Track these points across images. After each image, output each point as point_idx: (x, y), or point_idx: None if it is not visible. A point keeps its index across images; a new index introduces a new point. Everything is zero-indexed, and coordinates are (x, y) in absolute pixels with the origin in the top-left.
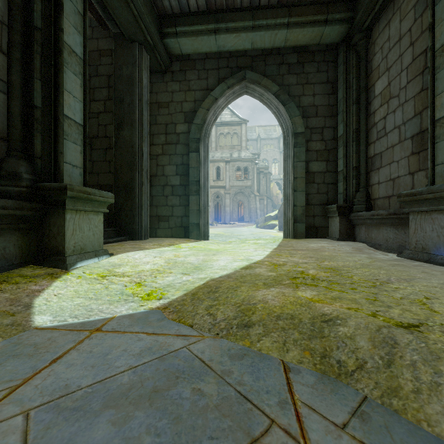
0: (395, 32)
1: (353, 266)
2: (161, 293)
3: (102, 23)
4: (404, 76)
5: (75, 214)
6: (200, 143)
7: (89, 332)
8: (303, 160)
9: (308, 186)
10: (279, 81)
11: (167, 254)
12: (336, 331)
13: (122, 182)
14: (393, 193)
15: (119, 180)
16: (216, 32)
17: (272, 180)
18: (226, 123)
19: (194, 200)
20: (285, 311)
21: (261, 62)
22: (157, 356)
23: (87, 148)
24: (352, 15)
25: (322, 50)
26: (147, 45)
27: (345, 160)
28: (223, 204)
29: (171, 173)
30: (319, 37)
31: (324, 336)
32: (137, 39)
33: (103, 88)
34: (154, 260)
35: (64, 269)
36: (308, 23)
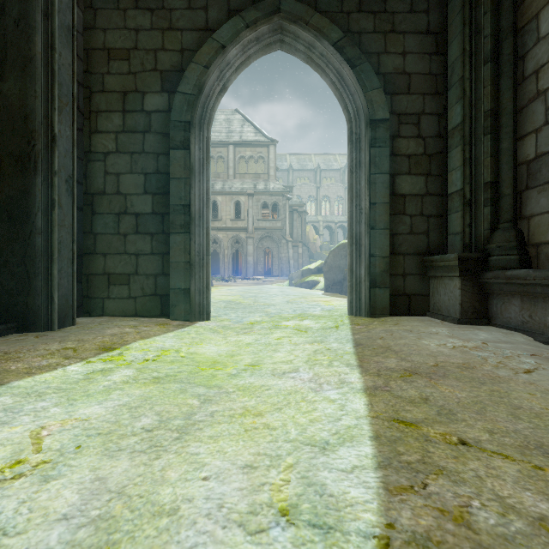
0: None
1: None
2: None
3: None
4: None
5: None
6: (192, 132)
7: None
8: (387, 171)
9: (394, 219)
10: (342, 24)
11: None
12: None
13: (0, 199)
14: None
15: None
16: None
17: (307, 223)
18: (248, 142)
19: (180, 244)
20: None
21: None
22: None
23: None
24: None
25: None
26: None
27: (468, 170)
28: (245, 252)
29: (133, 189)
30: None
31: None
32: None
33: None
34: None
35: None
36: None
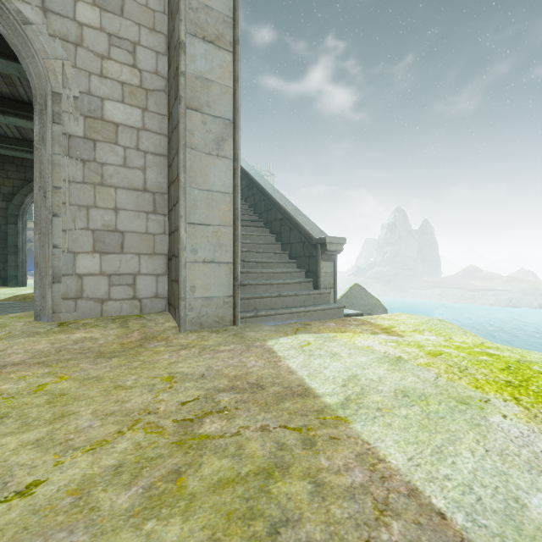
0: None
1: None
2: None
3: None
4: None
5: None
6: (19, 219)
7: None
8: None
9: None
10: None
11: None
12: None
13: None
14: None
15: None
16: (32, 152)
17: None
18: None
19: (13, 259)
20: None
21: None
22: None
23: None
24: None
25: None
26: None
27: None
28: None
29: None
30: None
31: None
32: None
33: None
34: None
35: None
36: None
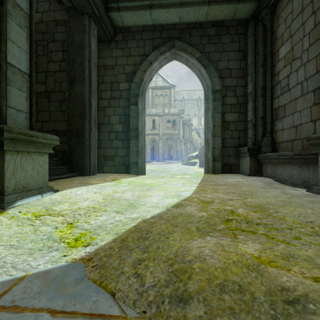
0: (298, 5)
1: (276, 204)
2: (90, 238)
3: None
4: (306, 40)
5: (17, 154)
6: (139, 98)
7: None
8: (220, 112)
9: (224, 132)
10: (201, 49)
11: (107, 190)
12: None
13: (74, 128)
14: (295, 138)
15: (72, 126)
16: (151, 7)
17: (193, 130)
18: (159, 87)
19: (134, 143)
20: (229, 277)
21: (187, 34)
22: None
23: (33, 95)
24: None
25: (235, 25)
26: (95, 17)
27: (254, 111)
28: (157, 147)
29: (115, 121)
30: (233, 13)
31: None
32: (86, 12)
33: (58, 51)
34: (93, 196)
35: (1, 208)
36: (225, 1)
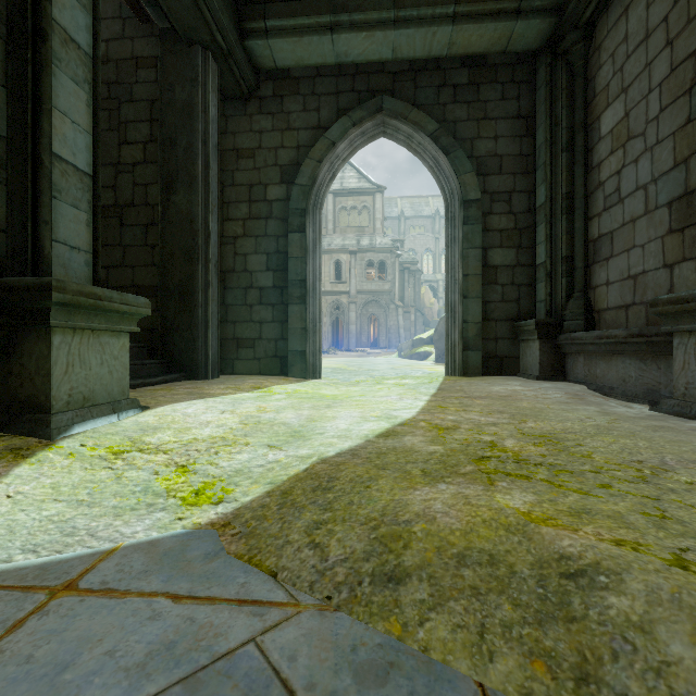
0: (638, 26)
1: (582, 431)
2: (223, 490)
3: (139, 12)
4: (654, 100)
5: (73, 334)
6: (307, 218)
7: (48, 594)
8: (478, 246)
9: (486, 289)
10: (438, 114)
11: (245, 407)
12: (601, 607)
13: (174, 282)
14: (633, 301)
15: (169, 277)
16: (334, 29)
17: (423, 283)
18: (351, 191)
19: (297, 313)
20: (475, 543)
21: (409, 82)
22: (183, 675)
23: (99, 217)
24: (562, 2)
25: (509, 63)
26: (216, 50)
27: (548, 246)
28: (346, 320)
29: (258, 266)
30: (506, 39)
31: (573, 616)
32: (200, 40)
33: (141, 122)
34: (220, 418)
35: (46, 438)
36: (488, 15)
